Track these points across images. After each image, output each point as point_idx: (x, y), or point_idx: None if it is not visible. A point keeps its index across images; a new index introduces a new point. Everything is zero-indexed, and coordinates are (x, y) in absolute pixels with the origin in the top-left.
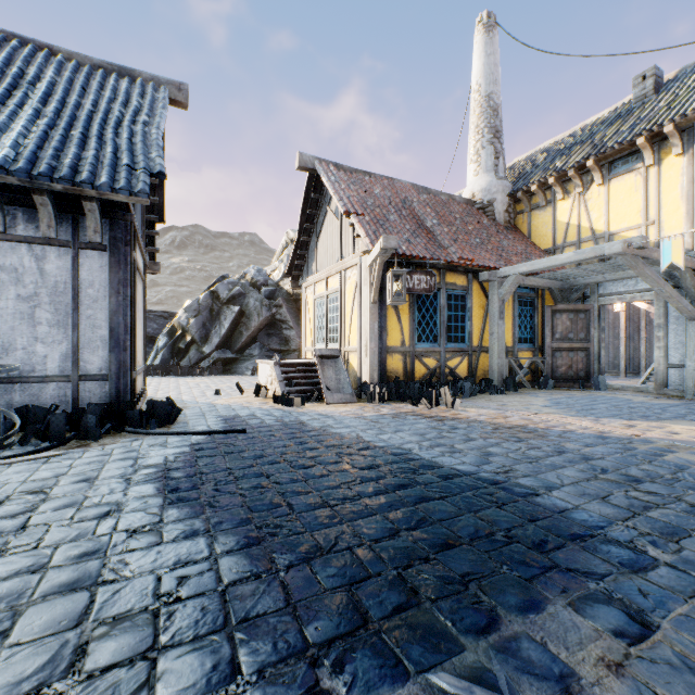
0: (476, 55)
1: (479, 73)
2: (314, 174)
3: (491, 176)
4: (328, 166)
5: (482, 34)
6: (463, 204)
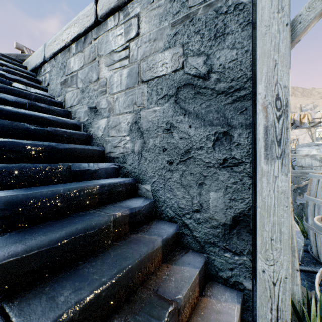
0: None
1: None
2: (24, 52)
3: None
4: (30, 51)
5: None
6: None
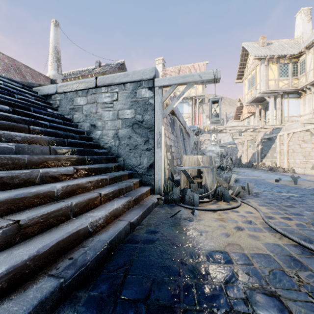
0: (51, 32)
1: (52, 38)
2: None
3: (56, 72)
4: None
5: (54, 26)
6: (45, 77)
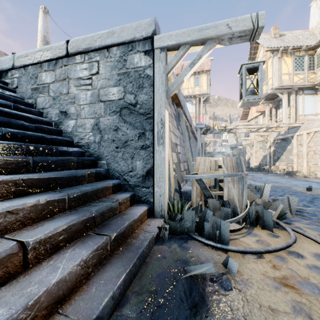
0: (40, 19)
1: (41, 26)
2: None
3: None
4: None
5: (42, 13)
6: None
